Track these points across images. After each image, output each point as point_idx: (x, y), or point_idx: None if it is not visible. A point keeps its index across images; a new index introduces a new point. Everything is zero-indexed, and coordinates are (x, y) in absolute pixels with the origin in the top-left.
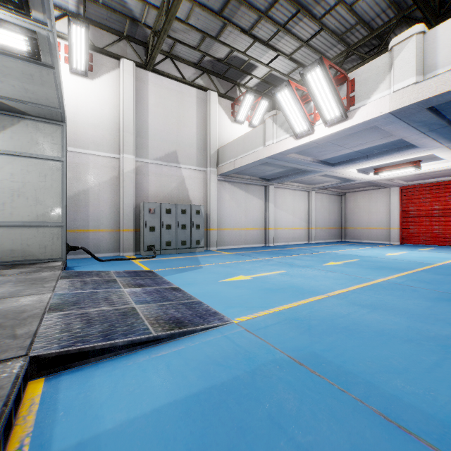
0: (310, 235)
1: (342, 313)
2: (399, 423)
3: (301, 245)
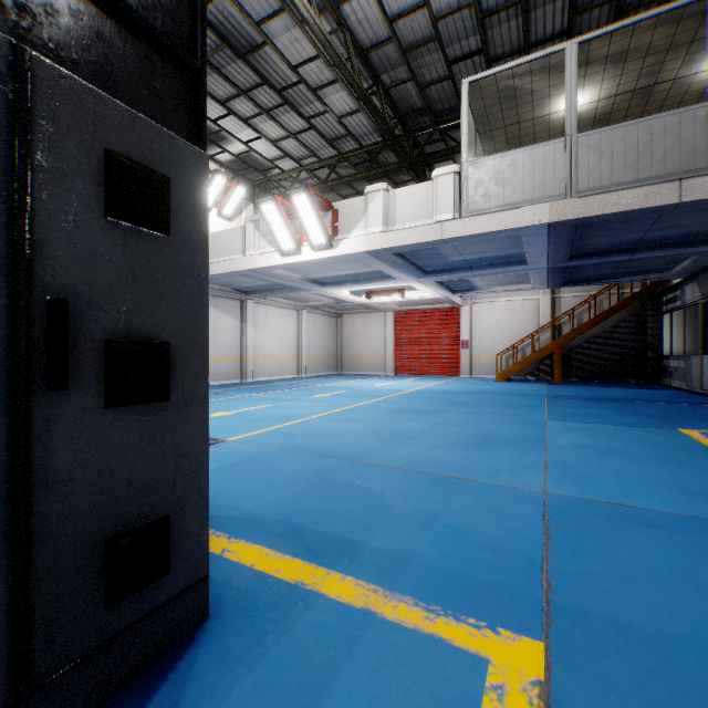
0: (300, 366)
1: (318, 426)
2: (334, 457)
3: (290, 380)
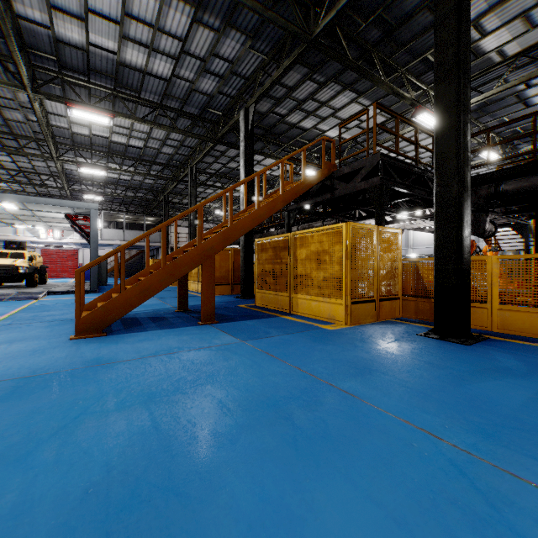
0: None
1: None
2: None
3: None
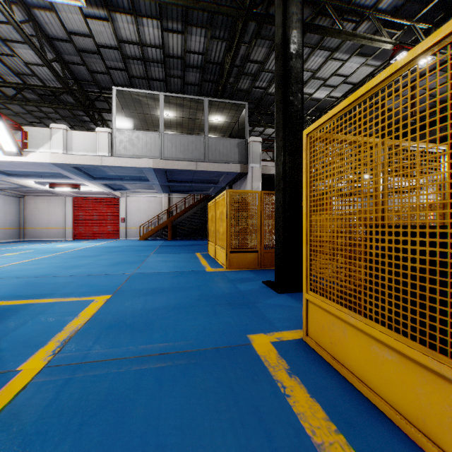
0: None
1: (17, 268)
2: (33, 277)
3: None
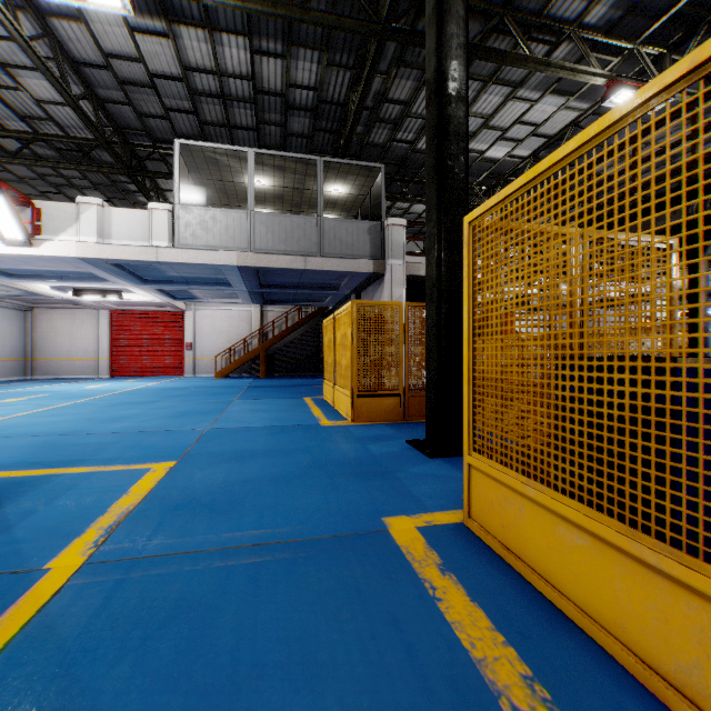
0: None
1: (26, 421)
2: (53, 435)
3: None
